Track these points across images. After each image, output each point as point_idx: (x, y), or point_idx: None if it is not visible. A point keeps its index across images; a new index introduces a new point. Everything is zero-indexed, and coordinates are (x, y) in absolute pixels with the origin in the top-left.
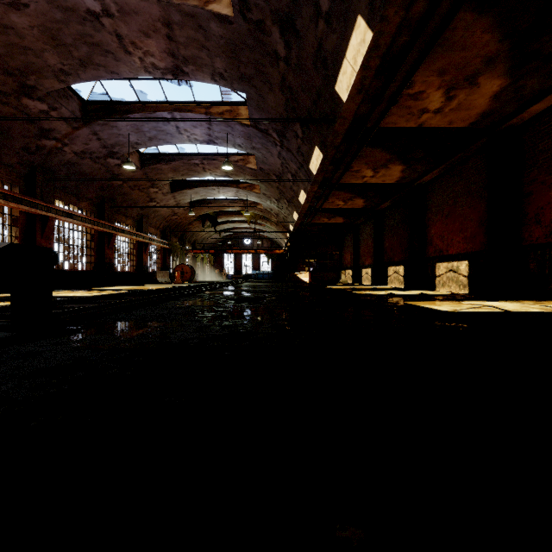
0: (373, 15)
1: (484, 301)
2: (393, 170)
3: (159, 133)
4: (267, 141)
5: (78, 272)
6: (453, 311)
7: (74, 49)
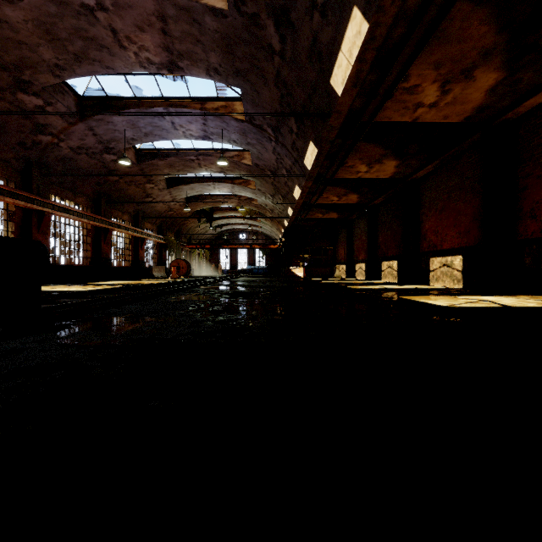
0: (370, 6)
1: (479, 296)
2: (387, 165)
3: (154, 128)
4: (262, 137)
5: (74, 266)
6: (450, 306)
7: (69, 44)
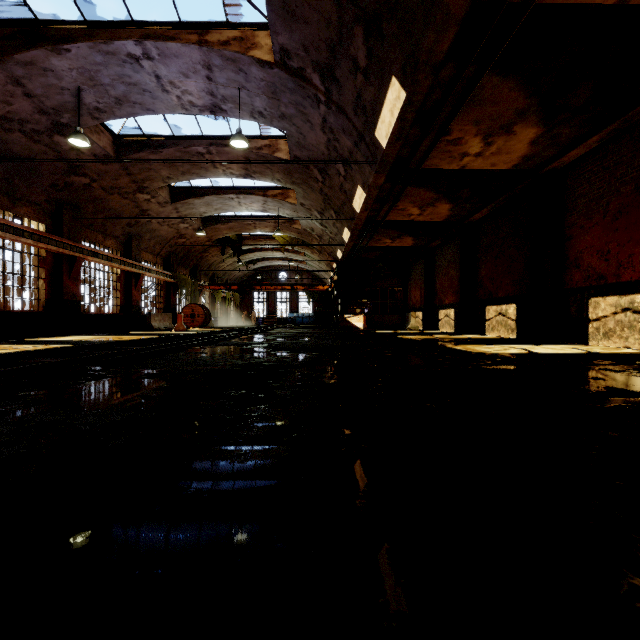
0: None
1: None
2: (519, 139)
3: (129, 89)
4: (304, 98)
5: (12, 313)
6: None
7: None
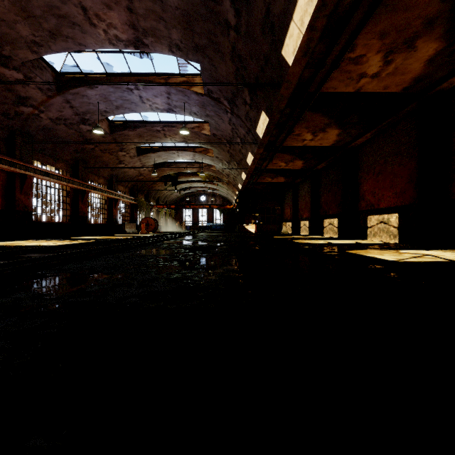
0: None
1: (419, 250)
2: (330, 134)
3: (124, 102)
4: (219, 109)
5: (54, 223)
6: (399, 261)
7: (44, 21)
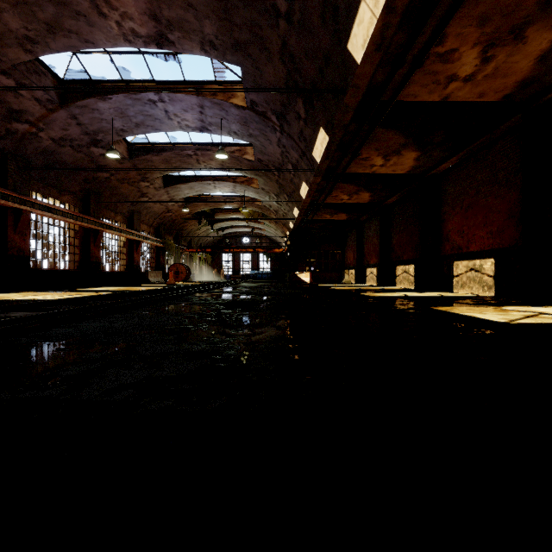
0: None
1: (528, 306)
2: (406, 157)
3: (146, 118)
4: (266, 127)
5: (59, 271)
6: (511, 323)
7: (38, 9)
